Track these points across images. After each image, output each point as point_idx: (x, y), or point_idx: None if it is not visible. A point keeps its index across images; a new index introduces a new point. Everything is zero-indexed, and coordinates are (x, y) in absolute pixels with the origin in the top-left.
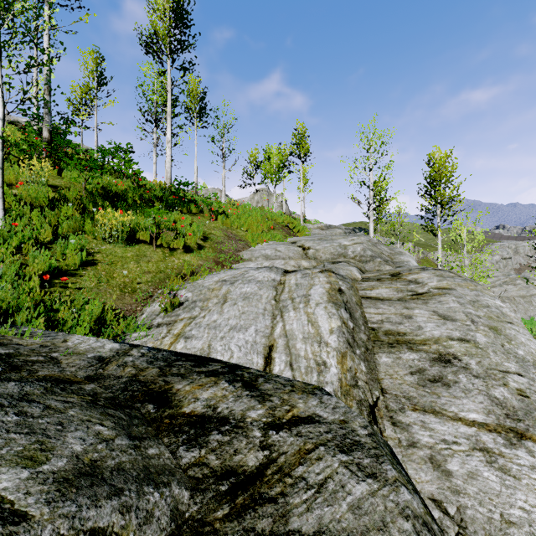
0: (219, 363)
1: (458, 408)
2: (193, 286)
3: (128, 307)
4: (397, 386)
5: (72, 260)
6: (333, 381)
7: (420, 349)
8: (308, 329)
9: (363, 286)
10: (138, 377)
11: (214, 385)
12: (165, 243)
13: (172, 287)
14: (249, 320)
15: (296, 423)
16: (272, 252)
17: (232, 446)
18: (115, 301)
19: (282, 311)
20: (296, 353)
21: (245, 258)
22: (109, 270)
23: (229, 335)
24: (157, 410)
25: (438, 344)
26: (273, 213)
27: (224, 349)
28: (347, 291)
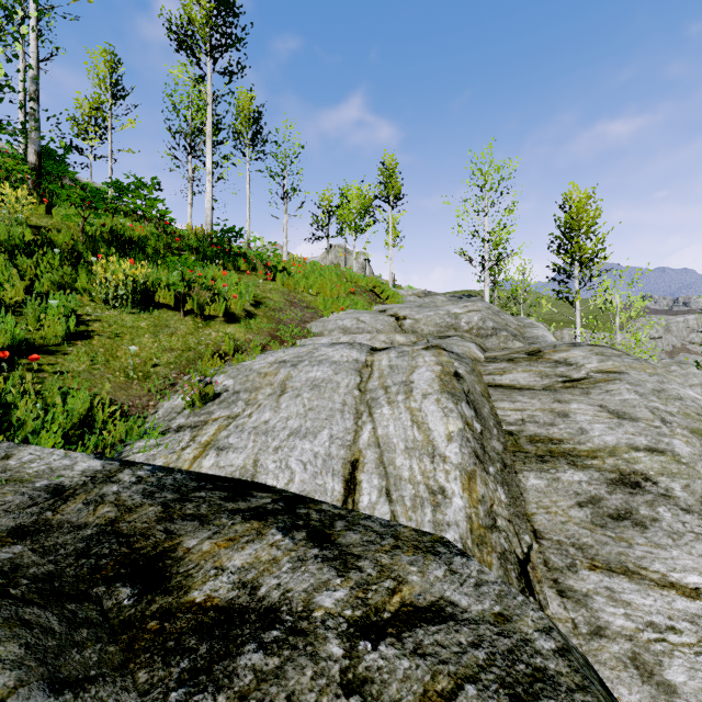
0: (270, 492)
1: (666, 565)
2: (237, 369)
3: (135, 401)
4: (559, 526)
5: (51, 330)
6: (459, 521)
7: (589, 465)
8: (413, 434)
9: (490, 370)
10: (118, 525)
11: (257, 538)
12: (197, 308)
13: (205, 371)
14: (319, 420)
15: (411, 621)
16: (353, 323)
17: (283, 685)
18: (116, 391)
19: (371, 406)
20: (396, 474)
21: (315, 331)
22: (110, 345)
23: (287, 444)
24: (138, 600)
25: (616, 457)
26: (353, 273)
27: (278, 468)
28: (468, 377)
